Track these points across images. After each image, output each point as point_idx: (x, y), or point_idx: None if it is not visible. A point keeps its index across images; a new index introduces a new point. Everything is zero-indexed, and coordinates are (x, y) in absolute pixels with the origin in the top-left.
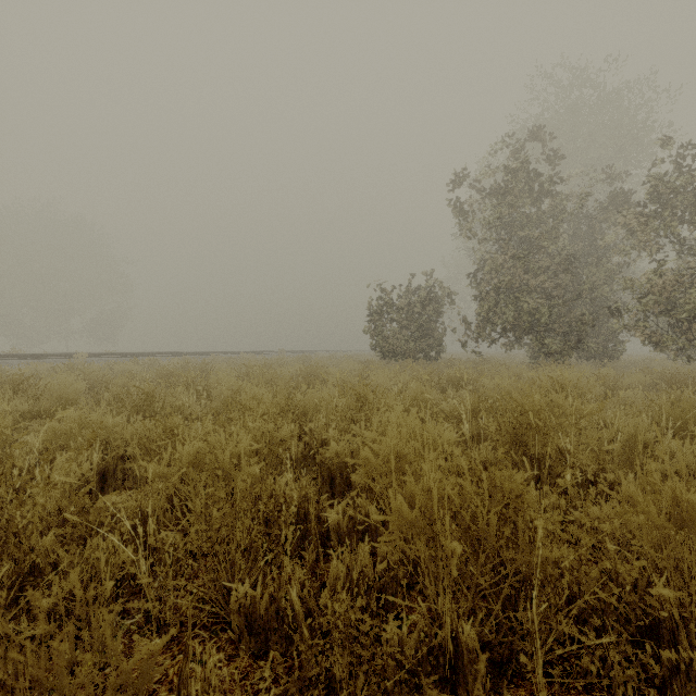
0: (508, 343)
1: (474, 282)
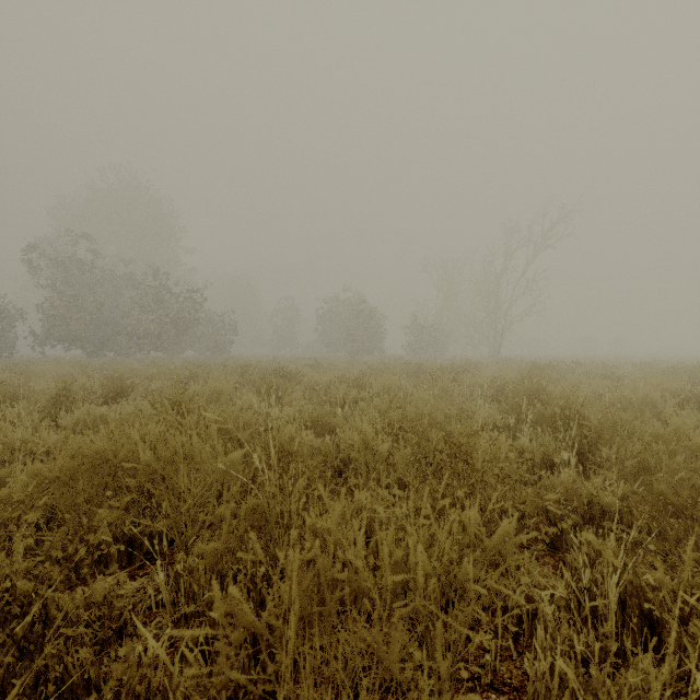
0: (68, 347)
1: (41, 309)
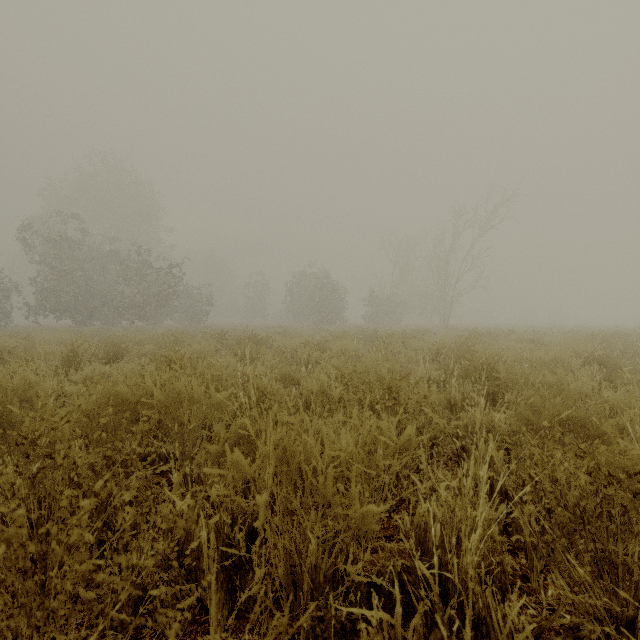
0: (58, 317)
1: (34, 282)
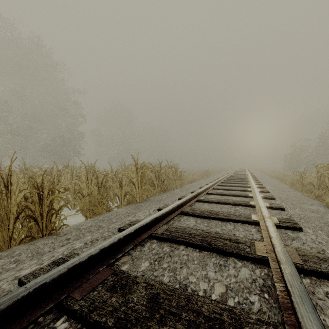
0: None
1: None
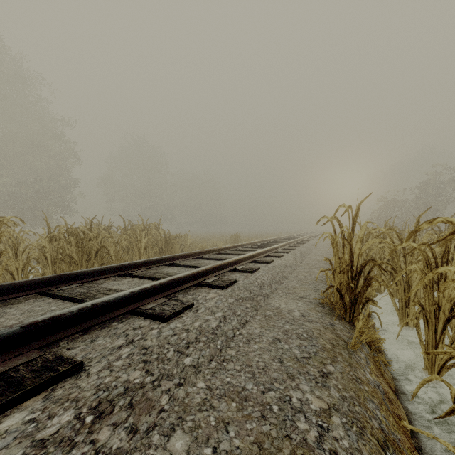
0: None
1: None
